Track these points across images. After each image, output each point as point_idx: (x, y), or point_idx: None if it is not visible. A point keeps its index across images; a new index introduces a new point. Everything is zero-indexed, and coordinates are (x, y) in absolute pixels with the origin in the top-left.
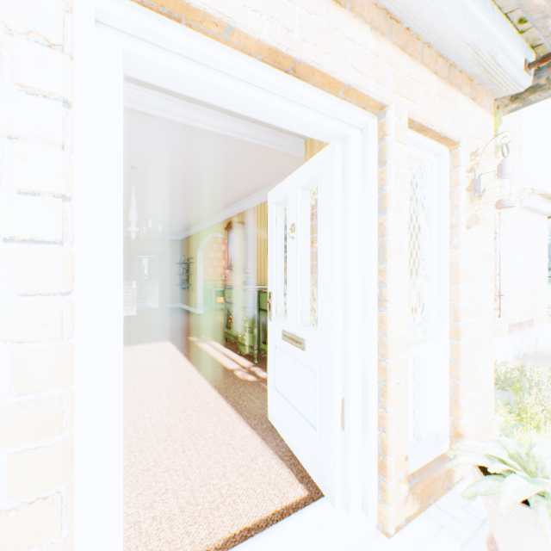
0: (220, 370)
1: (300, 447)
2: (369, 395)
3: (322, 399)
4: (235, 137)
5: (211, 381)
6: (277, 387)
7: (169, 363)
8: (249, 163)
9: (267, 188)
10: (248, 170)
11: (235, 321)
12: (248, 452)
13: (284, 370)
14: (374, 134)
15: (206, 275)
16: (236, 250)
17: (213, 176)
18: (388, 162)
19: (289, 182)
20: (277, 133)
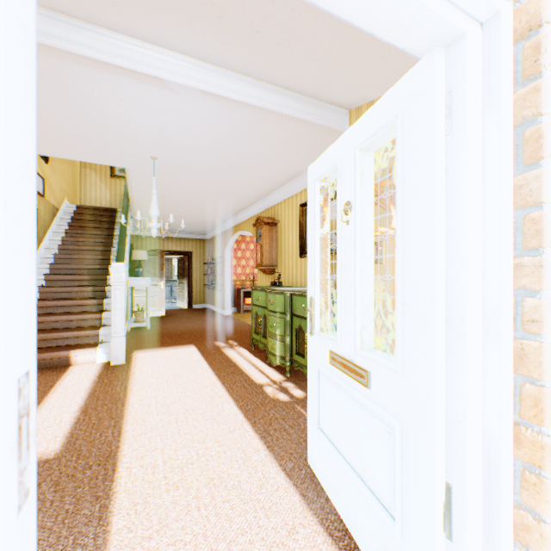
0: (247, 385)
1: (361, 528)
2: (501, 487)
3: (404, 473)
4: (264, 107)
5: (236, 400)
6: (321, 426)
7: (191, 373)
8: (280, 146)
9: (299, 178)
10: (279, 155)
11: (264, 326)
12: (283, 518)
13: (333, 408)
14: (509, 29)
15: (234, 275)
16: (265, 247)
17: (239, 165)
18: (539, 72)
19: (341, 144)
20: (315, 103)
